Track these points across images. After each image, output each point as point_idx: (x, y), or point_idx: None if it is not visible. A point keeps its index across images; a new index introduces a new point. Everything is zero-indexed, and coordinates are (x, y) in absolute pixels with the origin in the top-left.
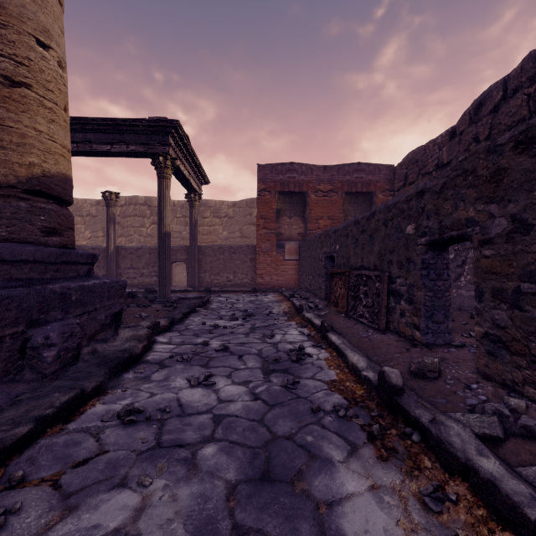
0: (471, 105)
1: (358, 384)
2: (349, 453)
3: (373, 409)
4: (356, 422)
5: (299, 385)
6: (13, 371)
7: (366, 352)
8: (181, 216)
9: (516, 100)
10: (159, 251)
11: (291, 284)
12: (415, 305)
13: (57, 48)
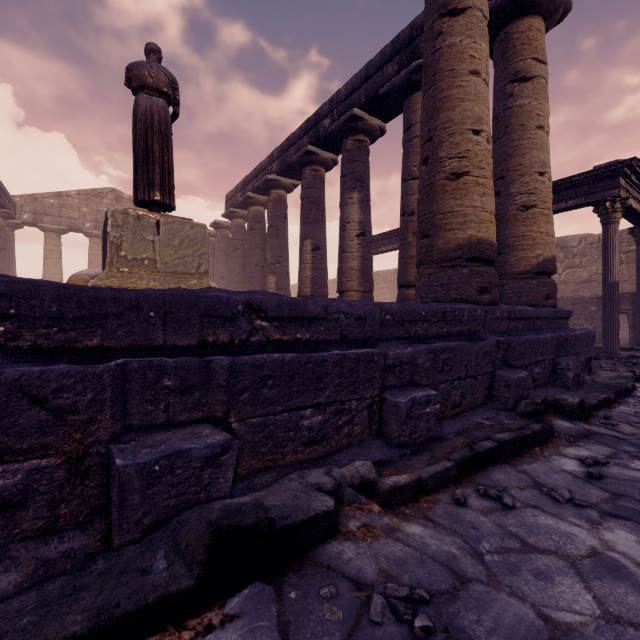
0: None
1: None
2: None
3: None
4: None
5: None
6: (551, 380)
7: None
8: None
9: None
10: (604, 303)
11: None
12: None
13: (548, 170)
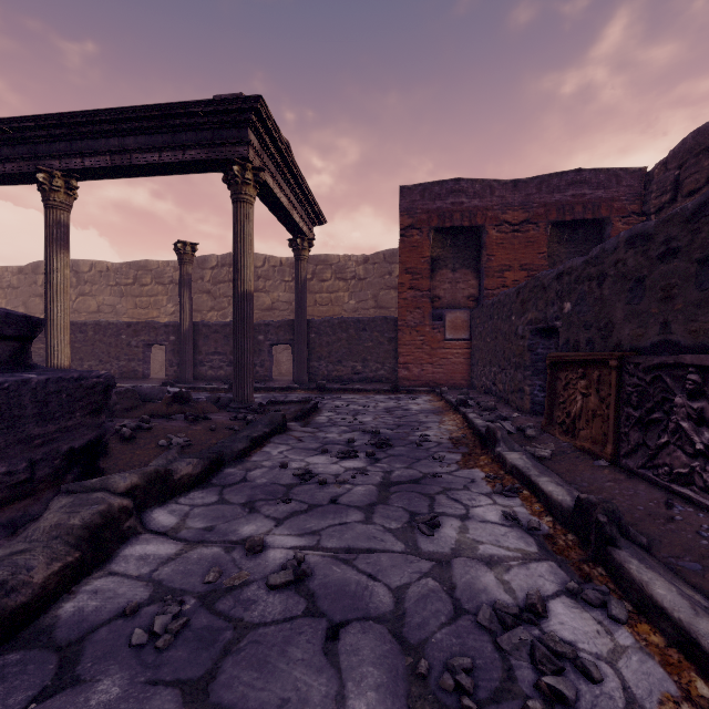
0: None
1: None
2: None
3: None
4: None
5: None
6: None
7: None
8: (290, 279)
9: None
10: (234, 324)
11: (455, 379)
12: None
13: None
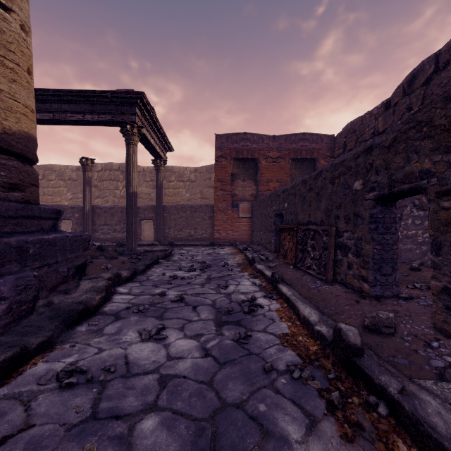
0: (405, 79)
1: (311, 339)
2: (308, 429)
3: (329, 369)
4: (312, 386)
5: (251, 339)
6: None
7: (316, 303)
8: (150, 180)
9: (447, 72)
10: (127, 209)
11: (244, 238)
12: (363, 258)
13: (19, 12)
